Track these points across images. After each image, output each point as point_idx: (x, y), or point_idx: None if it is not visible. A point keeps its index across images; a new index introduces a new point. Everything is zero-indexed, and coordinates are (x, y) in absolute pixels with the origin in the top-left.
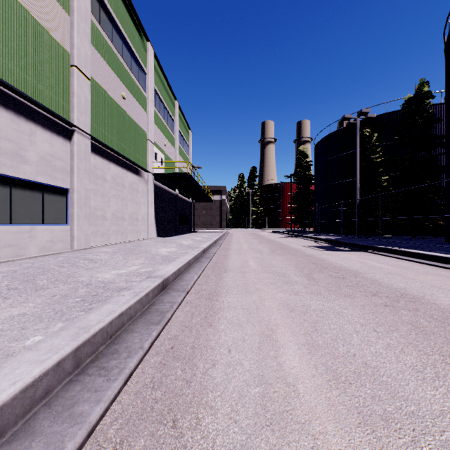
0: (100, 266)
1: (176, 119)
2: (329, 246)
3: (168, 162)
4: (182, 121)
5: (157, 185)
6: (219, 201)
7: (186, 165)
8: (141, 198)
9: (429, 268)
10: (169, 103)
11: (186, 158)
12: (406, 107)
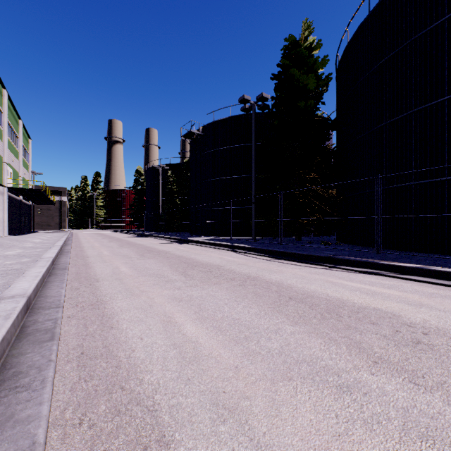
0: (14, 245)
1: (21, 136)
2: (136, 236)
3: (15, 174)
4: (24, 134)
5: (8, 194)
6: (59, 202)
7: (27, 172)
8: (0, 206)
9: (152, 239)
10: (15, 124)
11: (27, 165)
12: (185, 165)
